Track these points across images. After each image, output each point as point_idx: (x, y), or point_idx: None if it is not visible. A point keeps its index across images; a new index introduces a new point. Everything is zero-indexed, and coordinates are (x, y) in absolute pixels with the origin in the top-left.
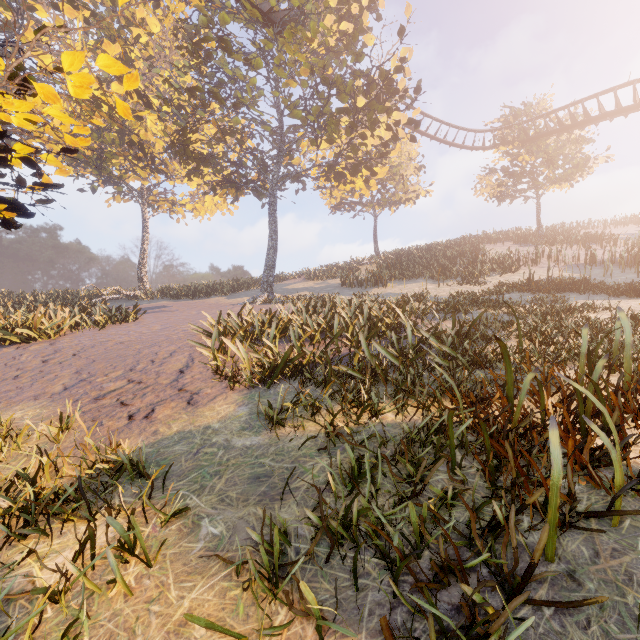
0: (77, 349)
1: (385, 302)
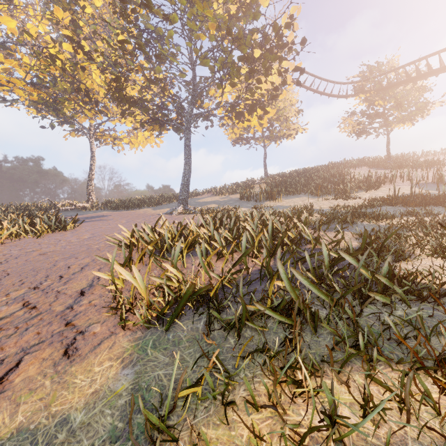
0: (1, 260)
1: (284, 215)
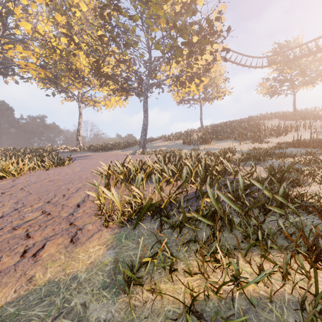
0: (25, 184)
1: (214, 155)
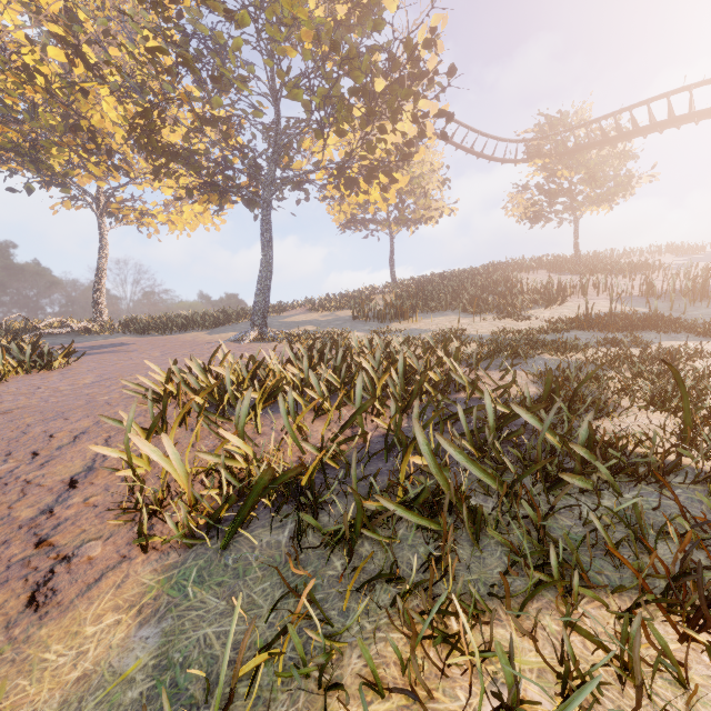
0: None
1: (423, 345)
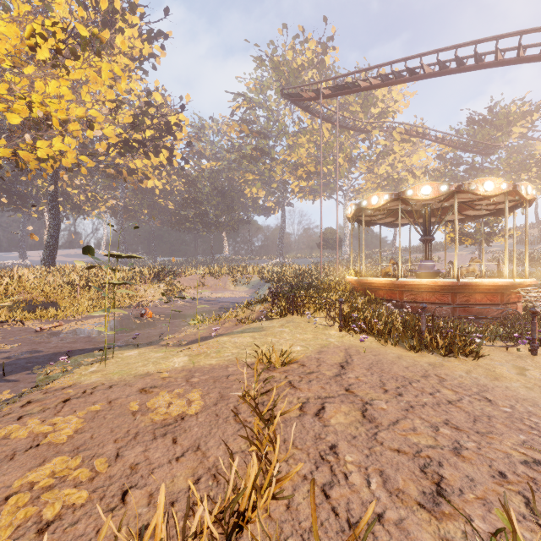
0: None
1: None
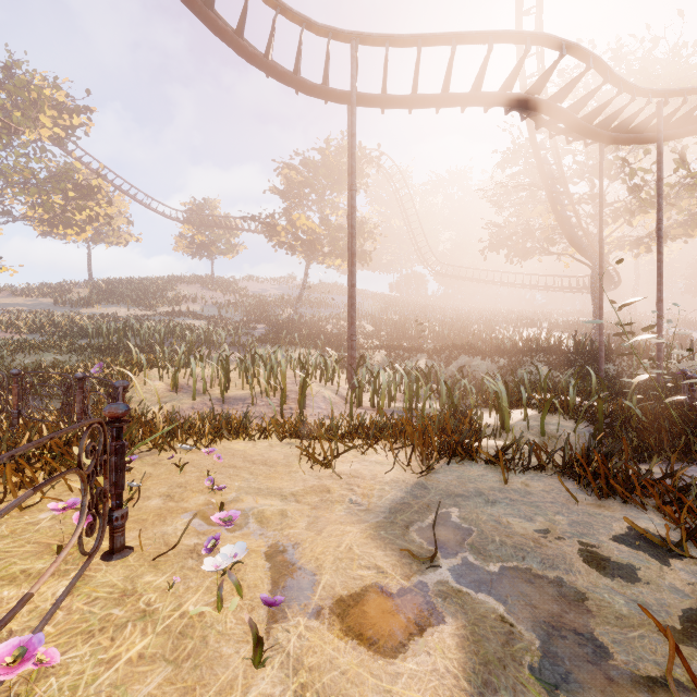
0: None
1: (82, 315)
